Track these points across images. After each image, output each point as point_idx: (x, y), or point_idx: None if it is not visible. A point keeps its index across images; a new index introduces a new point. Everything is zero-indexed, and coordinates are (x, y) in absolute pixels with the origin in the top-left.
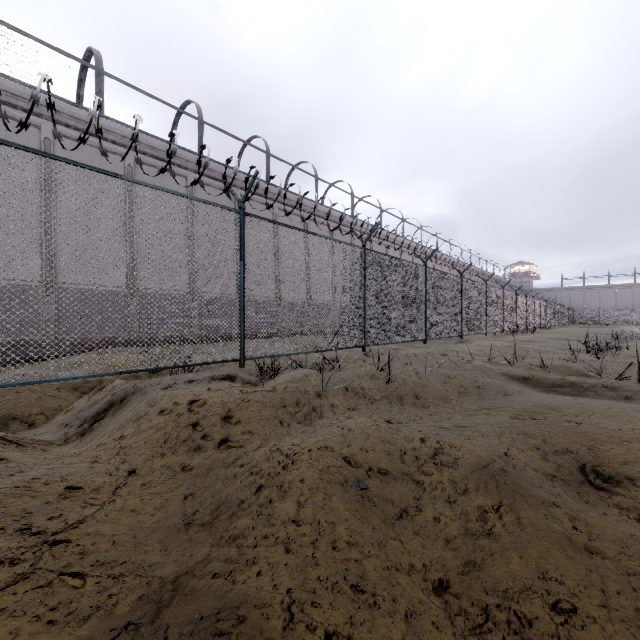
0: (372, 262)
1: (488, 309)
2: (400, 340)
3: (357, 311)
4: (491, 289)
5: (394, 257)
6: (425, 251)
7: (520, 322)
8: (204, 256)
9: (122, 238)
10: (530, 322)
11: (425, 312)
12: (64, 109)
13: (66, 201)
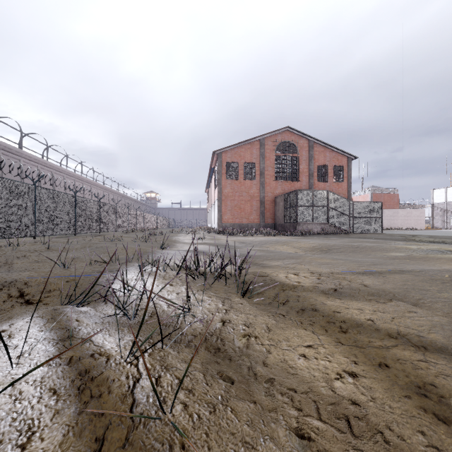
0: (40, 193)
1: (118, 219)
2: (59, 234)
3: (30, 218)
4: (120, 208)
5: (55, 190)
6: (76, 187)
7: (140, 226)
8: None
9: None
10: (146, 226)
11: (75, 219)
12: None
13: None
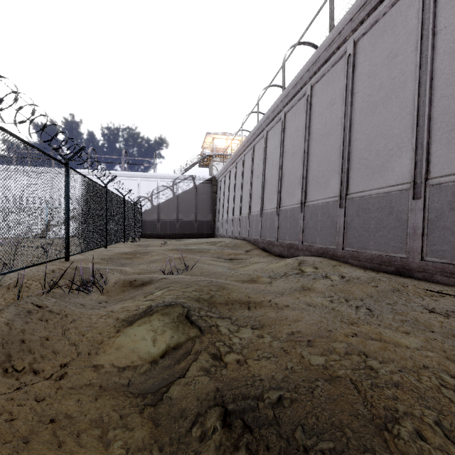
0: None
1: None
2: None
3: None
4: None
5: None
6: None
7: None
8: (454, 95)
9: (341, 143)
10: None
11: None
12: (309, 65)
13: (314, 135)
